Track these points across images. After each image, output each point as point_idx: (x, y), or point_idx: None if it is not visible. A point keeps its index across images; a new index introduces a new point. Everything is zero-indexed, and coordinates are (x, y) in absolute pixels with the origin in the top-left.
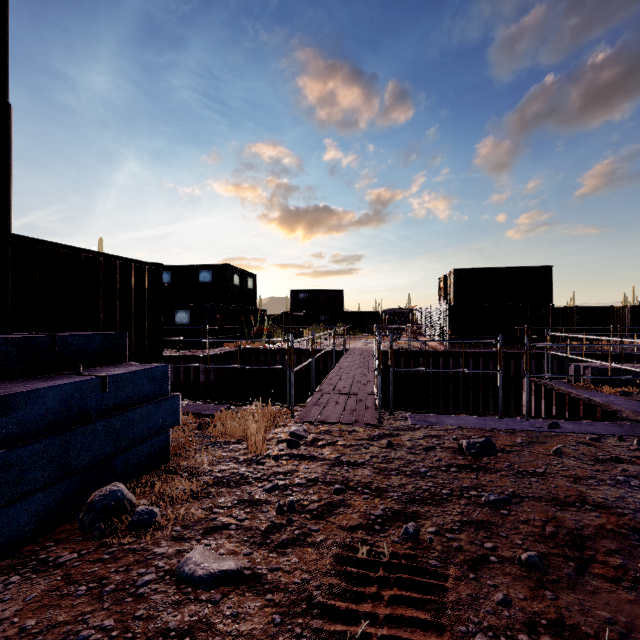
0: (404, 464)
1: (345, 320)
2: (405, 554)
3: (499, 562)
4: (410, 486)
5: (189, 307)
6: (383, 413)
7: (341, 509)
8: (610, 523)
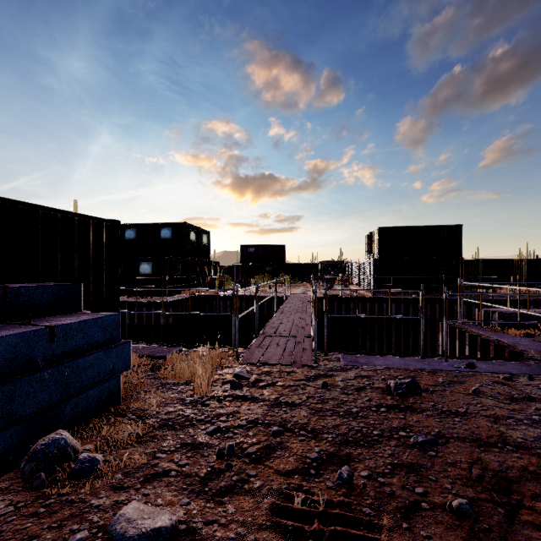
0: (338, 404)
1: (286, 271)
2: (339, 502)
3: (431, 509)
4: (343, 427)
5: (151, 259)
6: (319, 354)
7: (278, 452)
8: (532, 464)
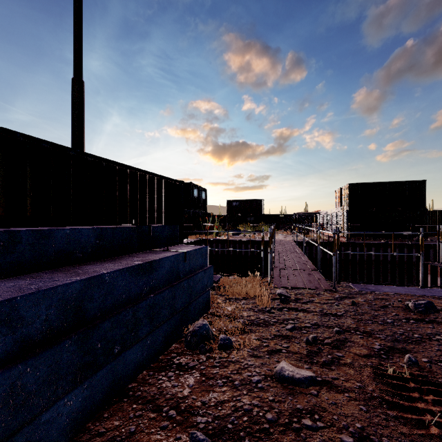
0: (372, 316)
1: (265, 220)
2: (418, 374)
3: None
4: (388, 331)
5: None
6: (331, 283)
7: (349, 343)
8: None
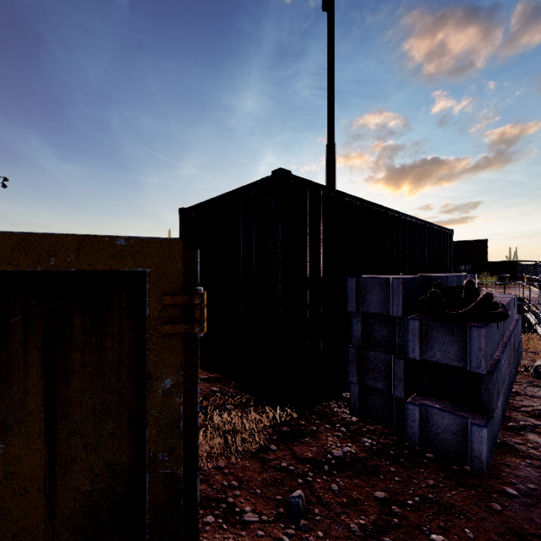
0: None
1: (490, 270)
2: None
3: None
4: None
5: None
6: None
7: None
8: None
